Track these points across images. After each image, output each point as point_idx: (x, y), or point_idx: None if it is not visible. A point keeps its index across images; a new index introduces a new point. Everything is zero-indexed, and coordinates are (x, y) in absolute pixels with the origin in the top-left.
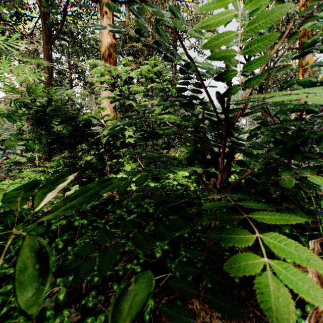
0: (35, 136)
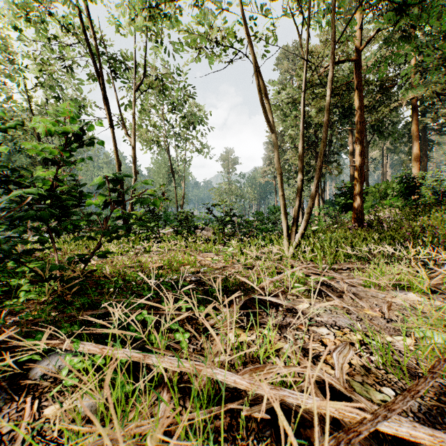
0: None
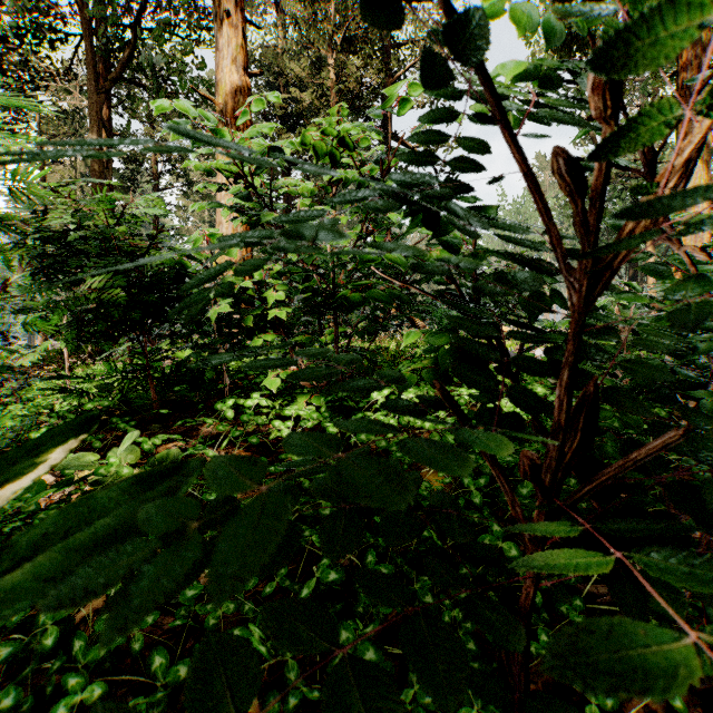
0: (43, 302)
